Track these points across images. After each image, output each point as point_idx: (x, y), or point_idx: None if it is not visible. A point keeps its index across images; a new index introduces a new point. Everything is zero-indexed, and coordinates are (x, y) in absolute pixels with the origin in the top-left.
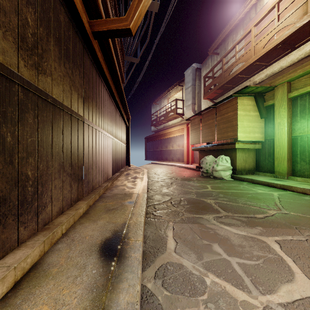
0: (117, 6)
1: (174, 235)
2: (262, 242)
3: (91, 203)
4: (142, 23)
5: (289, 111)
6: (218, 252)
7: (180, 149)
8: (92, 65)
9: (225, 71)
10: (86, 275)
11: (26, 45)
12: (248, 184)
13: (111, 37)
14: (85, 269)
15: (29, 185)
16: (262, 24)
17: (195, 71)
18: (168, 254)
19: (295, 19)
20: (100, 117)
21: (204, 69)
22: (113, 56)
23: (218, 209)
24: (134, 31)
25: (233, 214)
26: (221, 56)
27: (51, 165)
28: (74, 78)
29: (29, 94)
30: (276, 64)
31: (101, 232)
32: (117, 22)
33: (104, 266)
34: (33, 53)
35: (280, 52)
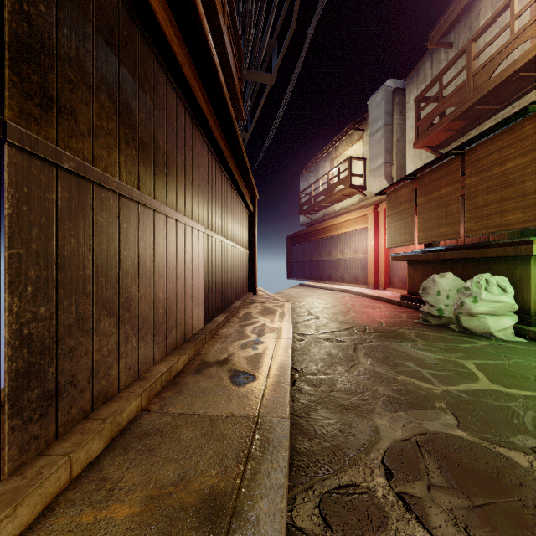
0: None
1: None
2: None
3: (27, 518)
4: None
5: None
6: None
7: (359, 258)
8: None
9: (477, 73)
10: None
11: None
12: None
13: None
14: None
15: None
16: None
17: (392, 95)
18: None
19: None
20: (147, 163)
21: (414, 88)
22: None
23: None
24: None
25: None
26: (458, 48)
27: None
28: None
29: None
30: None
31: None
32: None
33: None
34: None
35: None
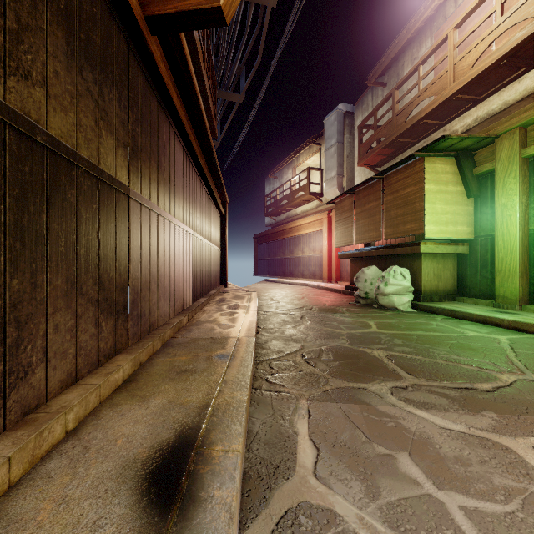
0: None
1: (312, 431)
2: (506, 452)
3: (144, 358)
4: (248, 28)
5: (525, 182)
6: (412, 477)
7: (316, 256)
8: (150, 90)
9: (399, 115)
10: None
11: None
12: (445, 319)
13: (183, 29)
14: None
15: None
16: (468, 25)
17: (343, 117)
18: (300, 480)
19: None
20: (167, 192)
21: (359, 114)
22: (191, 77)
23: (397, 370)
24: (229, 15)
25: (429, 381)
26: (390, 88)
27: (45, 282)
28: (106, 106)
29: None
30: (496, 98)
31: (154, 427)
32: None
33: (142, 531)
34: None
35: (505, 73)
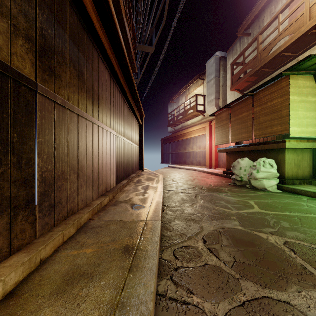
0: None
1: None
2: None
3: (49, 252)
4: None
5: None
6: None
7: (201, 151)
8: (68, 4)
9: (262, 52)
10: None
11: None
12: (310, 200)
13: None
14: None
15: None
16: None
17: (219, 60)
18: None
19: None
20: (90, 99)
21: (230, 57)
22: (109, 6)
23: (307, 268)
24: None
25: None
26: (253, 37)
27: None
28: None
29: None
30: None
31: None
32: None
33: None
34: None
35: None
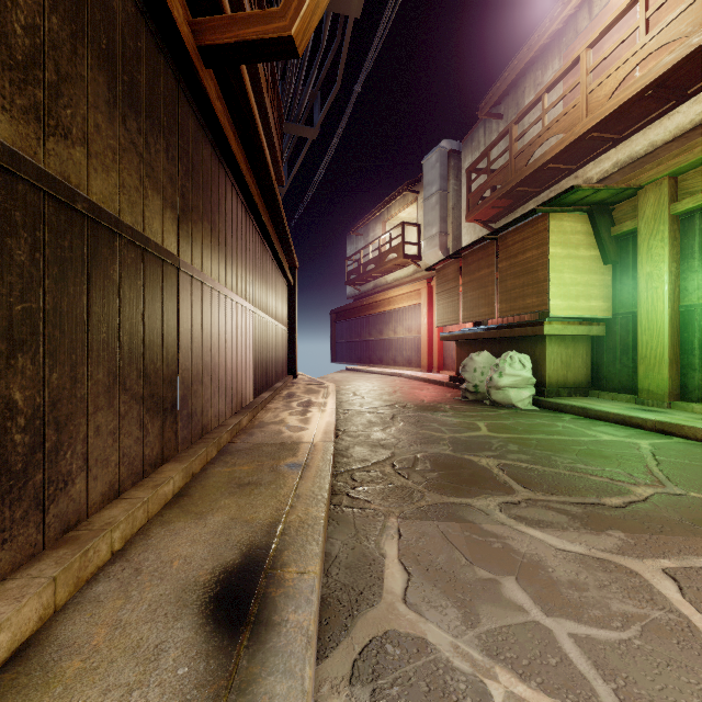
0: (267, 5)
1: (402, 553)
2: (630, 575)
3: (197, 468)
4: (324, 44)
5: (674, 245)
6: (517, 603)
7: (412, 337)
8: (202, 133)
9: (518, 156)
10: (158, 685)
11: (7, 55)
12: (574, 419)
13: (245, 61)
14: (159, 663)
15: (16, 428)
16: (605, 44)
17: (447, 158)
18: (388, 607)
19: (688, 27)
20: (223, 260)
21: (468, 154)
22: (253, 114)
23: (509, 483)
24: (302, 46)
25: (547, 496)
26: (507, 121)
27: (86, 376)
28: (152, 159)
29: (16, 186)
30: (640, 137)
31: (215, 547)
32: (260, 22)
33: (211, 654)
34: (30, 78)
35: (651, 106)
